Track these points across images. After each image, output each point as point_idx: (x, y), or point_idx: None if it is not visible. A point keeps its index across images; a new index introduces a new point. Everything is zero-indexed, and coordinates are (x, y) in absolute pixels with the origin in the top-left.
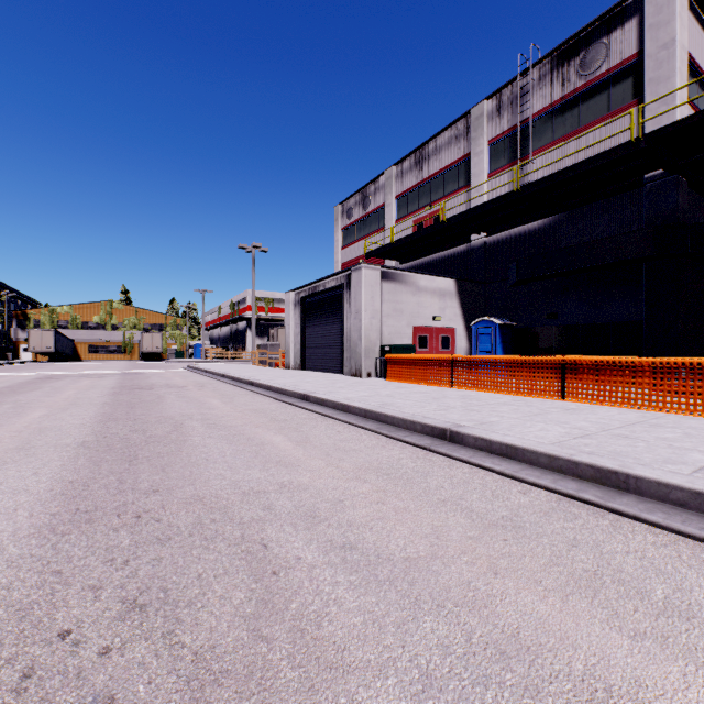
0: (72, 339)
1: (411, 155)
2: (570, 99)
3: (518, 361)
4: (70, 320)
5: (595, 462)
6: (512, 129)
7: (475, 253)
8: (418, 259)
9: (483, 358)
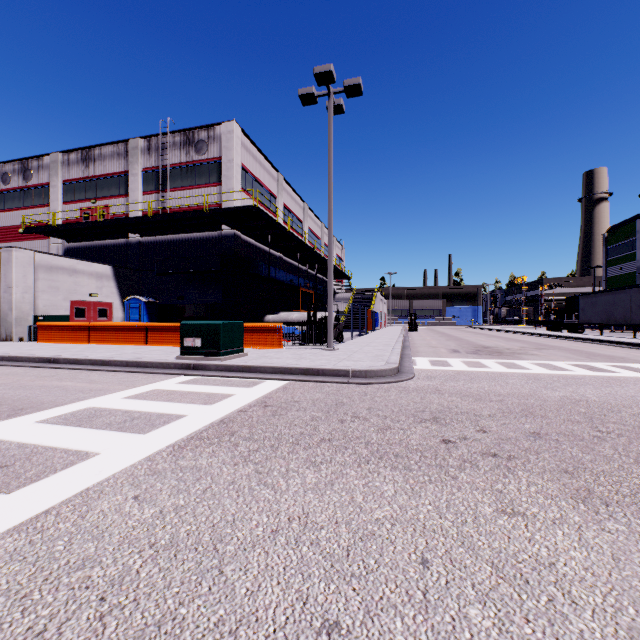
0: None
1: (79, 151)
2: (190, 165)
3: (127, 326)
4: None
5: (102, 359)
6: (158, 167)
7: (133, 247)
8: (85, 241)
9: (108, 324)
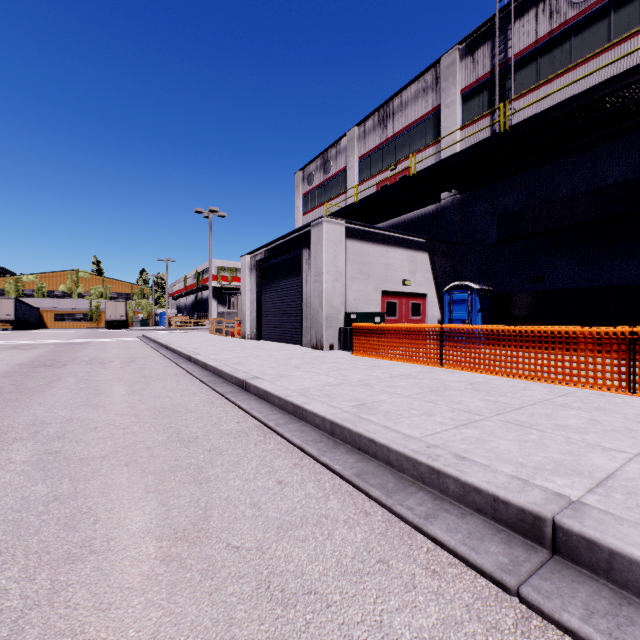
0: (37, 307)
1: (375, 114)
2: (559, 33)
3: (547, 333)
4: (36, 289)
5: None
6: (488, 74)
7: (446, 213)
8: (382, 222)
9: (489, 328)
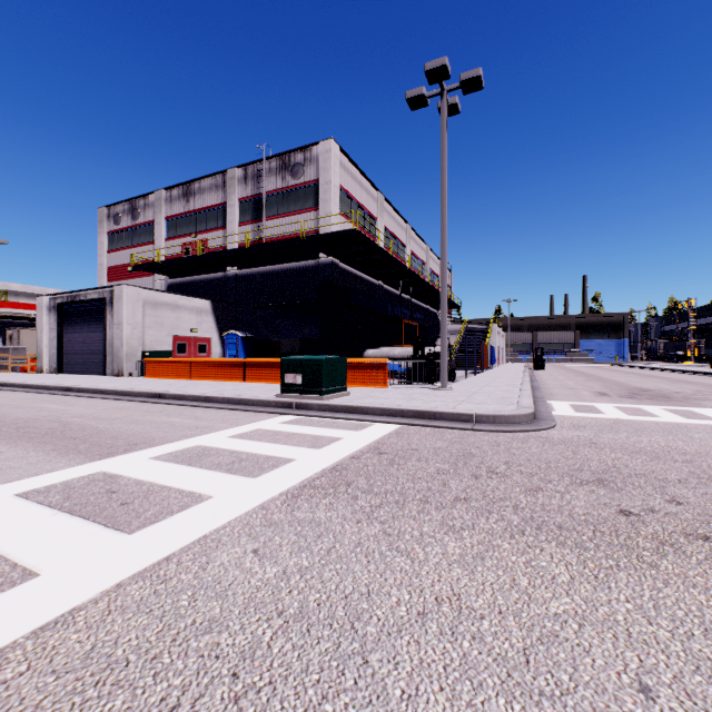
0: None
1: (180, 186)
2: (286, 191)
3: (226, 361)
4: None
5: (205, 395)
6: (254, 196)
7: (230, 281)
8: (186, 277)
9: (208, 360)
